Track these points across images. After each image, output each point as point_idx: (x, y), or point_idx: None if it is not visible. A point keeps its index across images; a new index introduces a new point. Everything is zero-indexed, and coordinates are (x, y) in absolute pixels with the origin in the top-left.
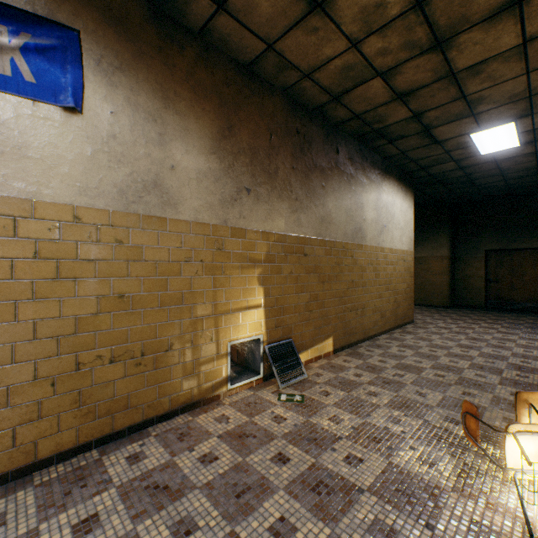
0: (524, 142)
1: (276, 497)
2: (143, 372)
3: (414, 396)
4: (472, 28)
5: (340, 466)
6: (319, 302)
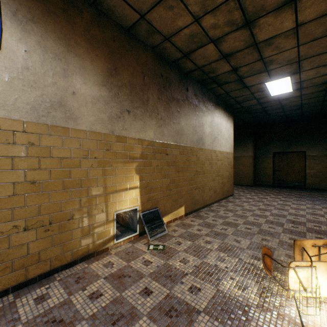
0: (295, 89)
1: (140, 322)
2: (51, 236)
3: (233, 242)
4: (267, 14)
5: (185, 294)
6: (176, 184)
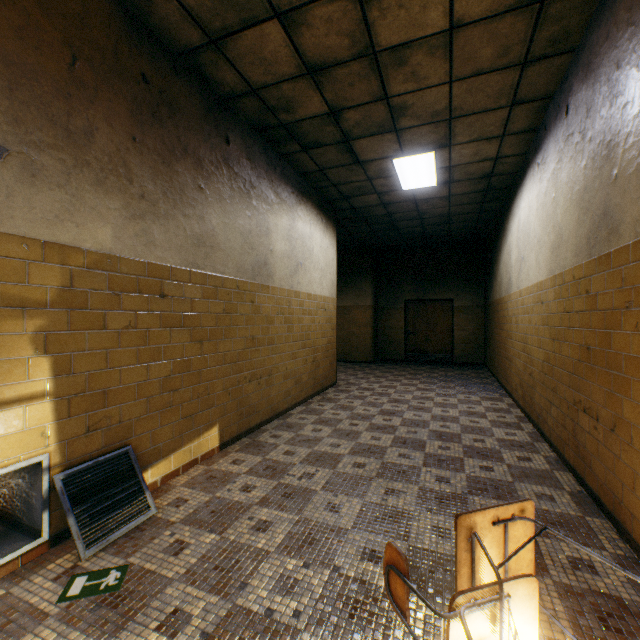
0: (441, 181)
1: None
2: None
3: (324, 514)
4: None
5: None
6: (194, 373)
